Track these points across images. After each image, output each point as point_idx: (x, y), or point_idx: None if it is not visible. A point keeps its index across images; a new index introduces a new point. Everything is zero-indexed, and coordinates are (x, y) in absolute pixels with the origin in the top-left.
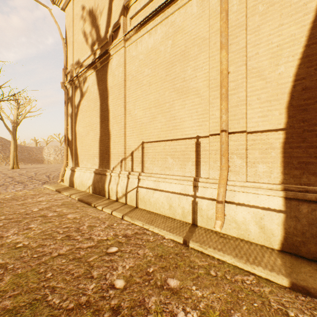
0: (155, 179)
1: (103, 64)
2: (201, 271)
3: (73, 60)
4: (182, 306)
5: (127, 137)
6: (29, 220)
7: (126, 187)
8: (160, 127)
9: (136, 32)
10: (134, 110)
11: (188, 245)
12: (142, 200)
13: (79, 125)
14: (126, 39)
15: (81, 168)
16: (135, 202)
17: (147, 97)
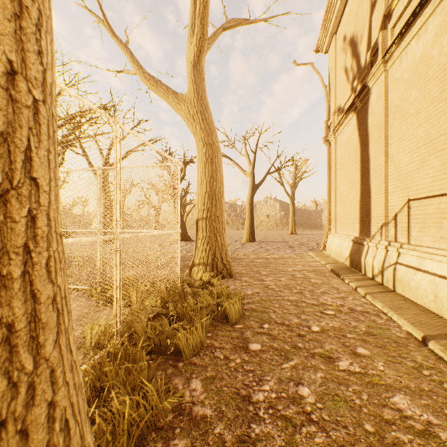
0: (417, 253)
1: (362, 101)
2: (409, 364)
3: (335, 107)
4: (351, 361)
5: (389, 194)
6: (281, 275)
7: (382, 263)
8: (432, 174)
9: (397, 45)
10: (397, 155)
11: (427, 345)
12: (400, 282)
13: (341, 183)
14: (386, 60)
15: (341, 235)
16: (391, 284)
17: (414, 132)
